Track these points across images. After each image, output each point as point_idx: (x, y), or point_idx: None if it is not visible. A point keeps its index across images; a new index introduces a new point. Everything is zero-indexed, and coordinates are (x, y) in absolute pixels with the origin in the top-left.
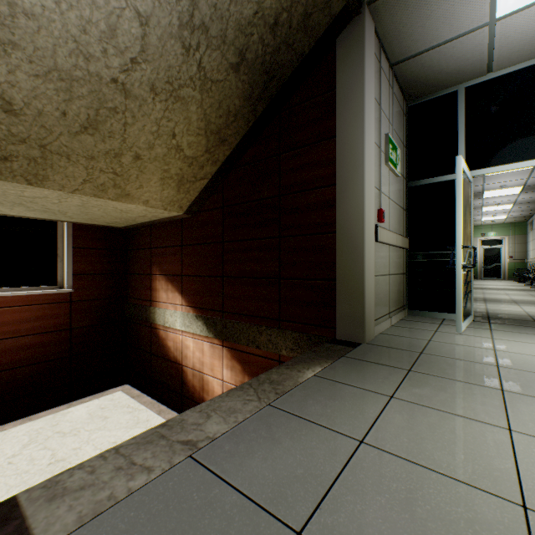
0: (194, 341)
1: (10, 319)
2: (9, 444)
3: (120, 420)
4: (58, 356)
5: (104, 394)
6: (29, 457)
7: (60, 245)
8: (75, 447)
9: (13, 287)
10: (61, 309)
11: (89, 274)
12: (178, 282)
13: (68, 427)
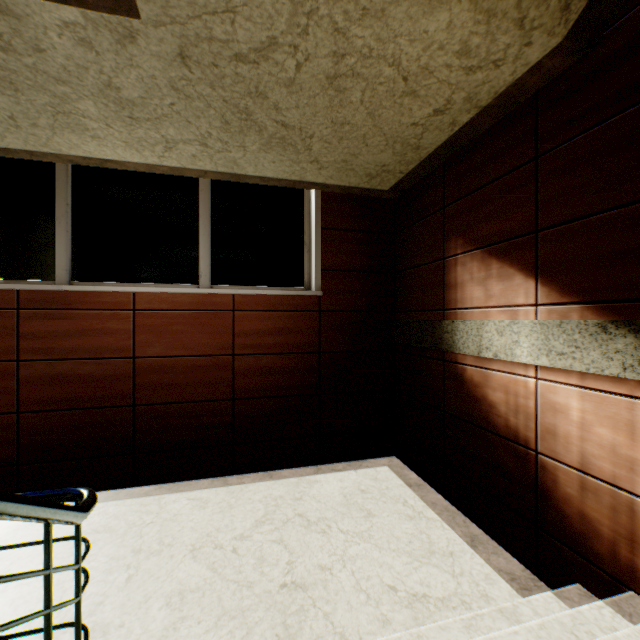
0: (585, 395)
1: (250, 328)
2: (241, 510)
3: (395, 531)
4: (303, 391)
5: (363, 464)
6: (258, 551)
7: (306, 228)
8: (322, 563)
9: (255, 285)
10: (307, 321)
11: (342, 271)
12: (520, 253)
13: (314, 511)
